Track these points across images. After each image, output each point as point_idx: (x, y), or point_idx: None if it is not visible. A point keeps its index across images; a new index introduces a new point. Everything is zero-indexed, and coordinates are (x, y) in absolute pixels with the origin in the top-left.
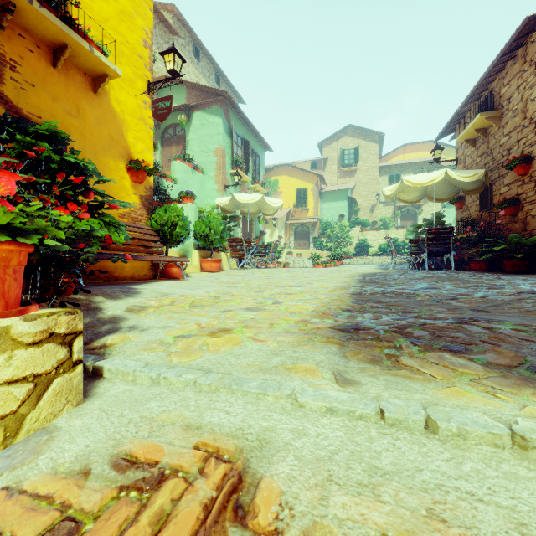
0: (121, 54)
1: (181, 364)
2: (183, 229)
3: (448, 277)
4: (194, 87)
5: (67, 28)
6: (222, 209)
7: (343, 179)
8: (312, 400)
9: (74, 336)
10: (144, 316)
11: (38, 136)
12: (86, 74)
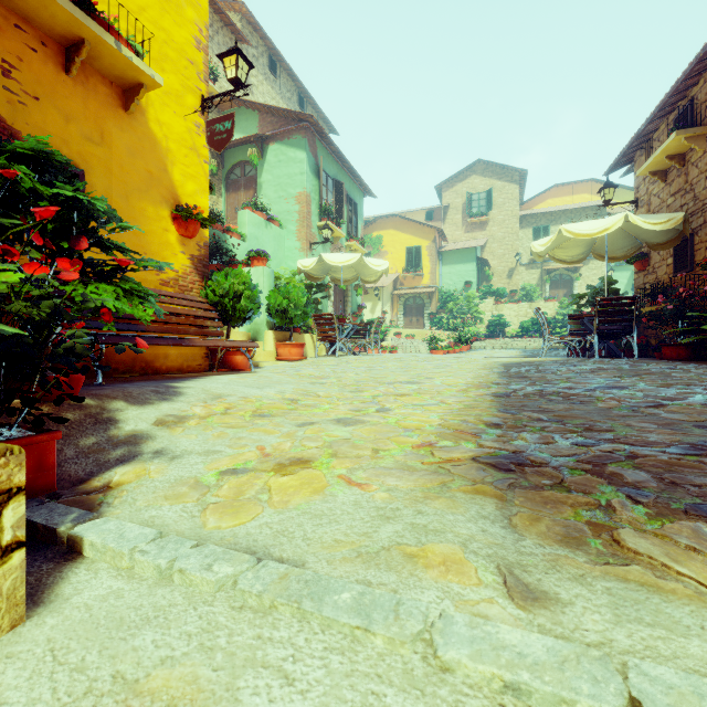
0: (164, 57)
1: (219, 533)
2: (251, 302)
3: (635, 370)
4: (269, 111)
5: (82, 14)
6: (306, 275)
7: (471, 234)
8: (470, 658)
9: (4, 497)
10: (180, 433)
11: (20, 159)
12: (114, 85)
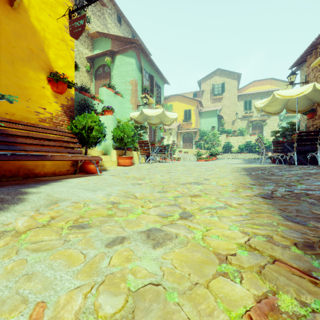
0: None
1: None
2: (99, 133)
3: None
4: (116, 38)
5: None
6: (134, 121)
7: (214, 104)
8: None
9: None
10: None
11: None
12: None
